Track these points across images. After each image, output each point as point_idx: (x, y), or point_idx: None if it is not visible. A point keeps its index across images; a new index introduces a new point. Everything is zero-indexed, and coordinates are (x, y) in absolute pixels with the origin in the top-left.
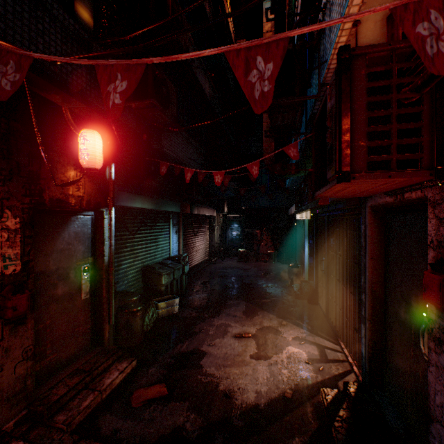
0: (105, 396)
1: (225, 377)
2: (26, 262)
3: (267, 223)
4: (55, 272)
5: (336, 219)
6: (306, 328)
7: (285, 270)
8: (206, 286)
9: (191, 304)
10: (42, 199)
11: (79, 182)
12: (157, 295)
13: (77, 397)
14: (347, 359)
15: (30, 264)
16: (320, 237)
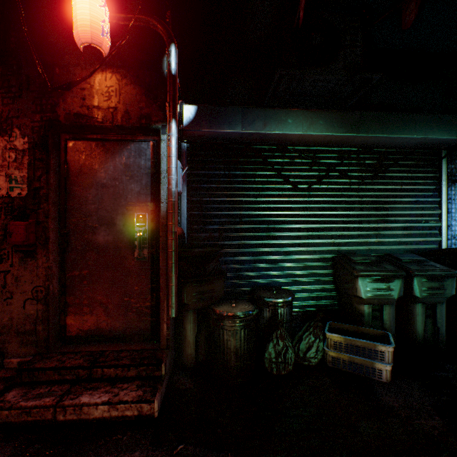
0: (65, 419)
1: None
2: (37, 189)
3: None
4: (94, 212)
5: None
6: None
7: None
8: None
9: None
10: (56, 116)
11: (110, 89)
12: (350, 319)
13: (55, 385)
14: None
15: (41, 192)
16: None
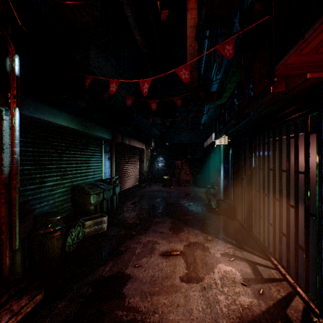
0: None
1: (151, 311)
2: None
3: (186, 155)
4: None
5: (262, 134)
6: (231, 243)
7: (203, 191)
8: (135, 205)
9: (120, 222)
10: None
11: None
12: (86, 214)
13: None
14: (285, 278)
15: None
16: (238, 159)
